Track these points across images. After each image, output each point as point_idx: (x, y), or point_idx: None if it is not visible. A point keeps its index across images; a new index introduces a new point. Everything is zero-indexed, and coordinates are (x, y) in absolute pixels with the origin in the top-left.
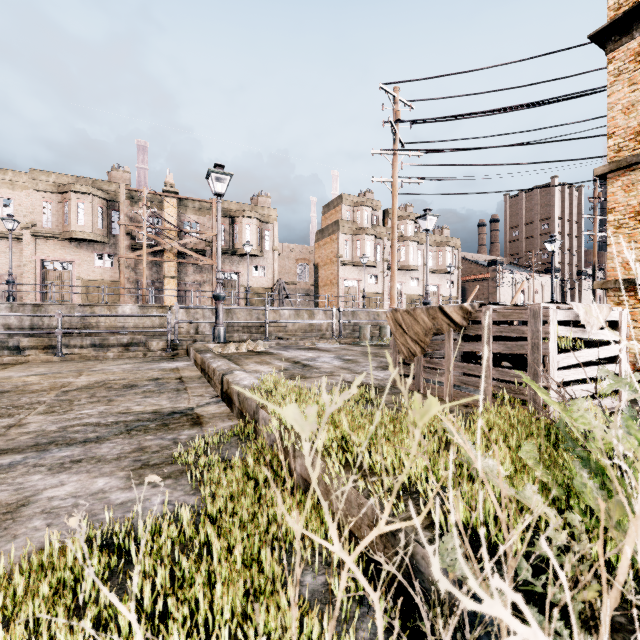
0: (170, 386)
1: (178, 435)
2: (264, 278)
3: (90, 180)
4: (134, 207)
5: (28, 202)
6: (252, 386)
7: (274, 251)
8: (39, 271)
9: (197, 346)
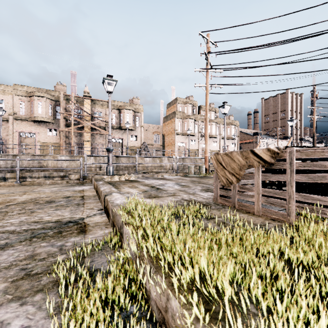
0: (74, 202)
1: (65, 242)
2: (136, 141)
3: (45, 90)
4: (68, 104)
5: (12, 101)
6: (121, 205)
7: (141, 127)
8: (18, 138)
9: (96, 177)
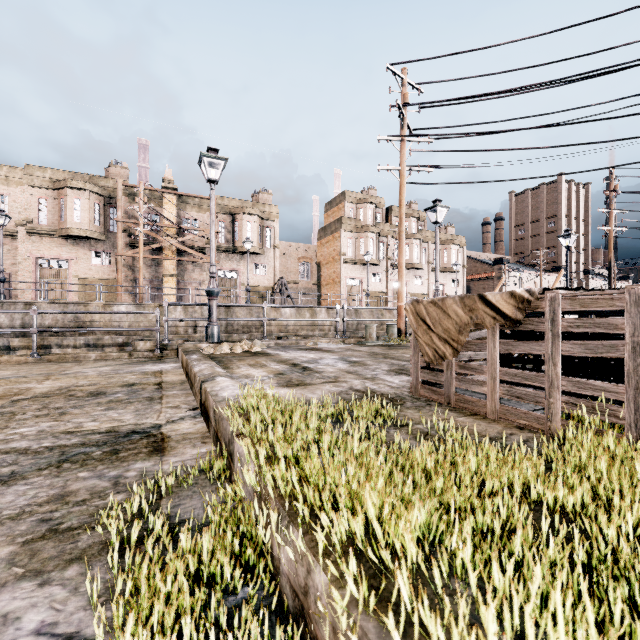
0: (144, 394)
1: (125, 470)
2: (265, 276)
3: (87, 176)
4: (132, 204)
5: (23, 198)
6: (233, 399)
7: (275, 249)
8: (34, 269)
9: (186, 346)
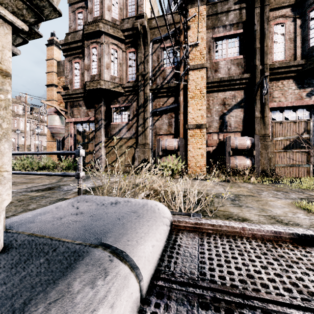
0: None
1: None
2: None
3: None
4: None
5: None
6: None
7: None
8: None
9: None
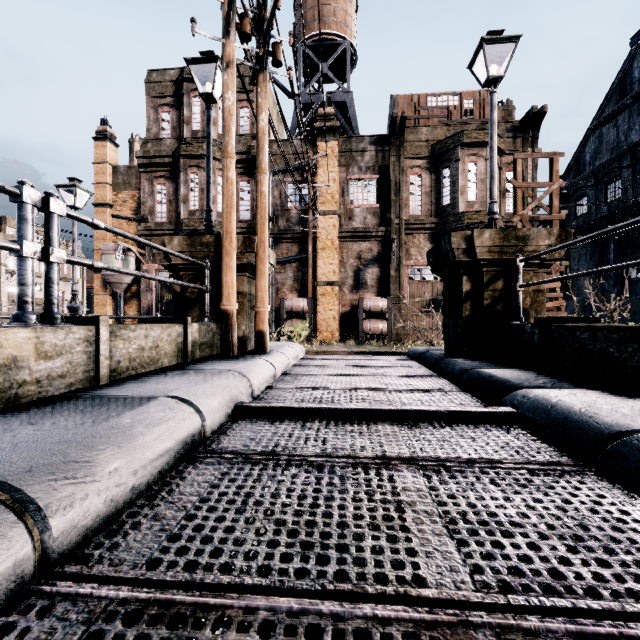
0: None
1: None
2: None
3: None
4: None
5: None
6: None
7: None
8: None
9: None
